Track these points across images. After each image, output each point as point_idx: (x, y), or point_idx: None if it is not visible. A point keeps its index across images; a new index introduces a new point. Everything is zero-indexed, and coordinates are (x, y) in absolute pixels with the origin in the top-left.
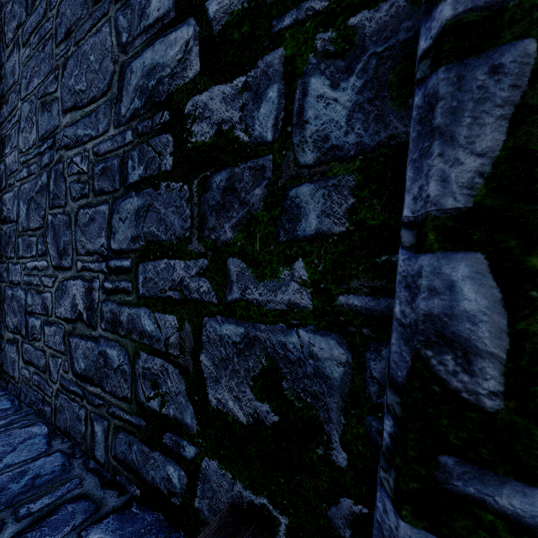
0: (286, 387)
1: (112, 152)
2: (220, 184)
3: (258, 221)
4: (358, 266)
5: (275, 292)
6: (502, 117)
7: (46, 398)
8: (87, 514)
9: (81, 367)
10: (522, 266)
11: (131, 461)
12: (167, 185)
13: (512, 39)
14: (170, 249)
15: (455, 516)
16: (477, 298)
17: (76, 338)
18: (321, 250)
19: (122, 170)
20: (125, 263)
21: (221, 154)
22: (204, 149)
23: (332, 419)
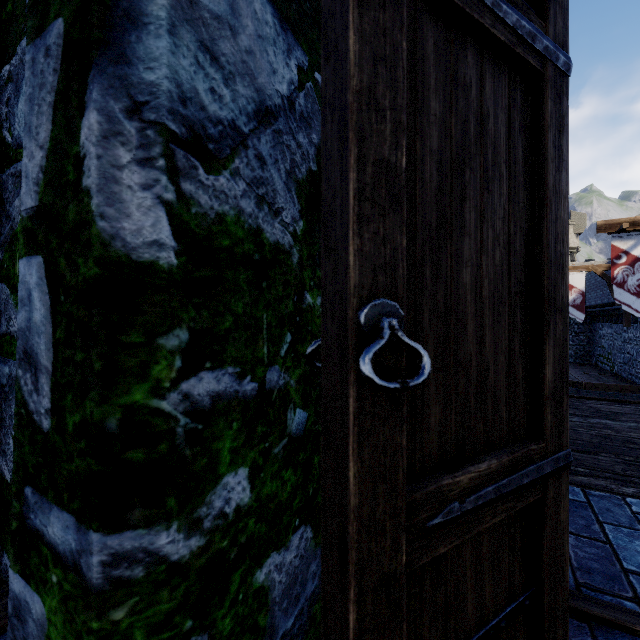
0: None
1: None
2: None
3: (17, 238)
4: None
5: None
6: (50, 104)
7: None
8: None
9: None
10: (58, 269)
11: None
12: None
13: (54, 19)
14: None
15: (31, 554)
16: (40, 306)
17: None
18: None
19: None
20: None
21: None
22: None
23: None
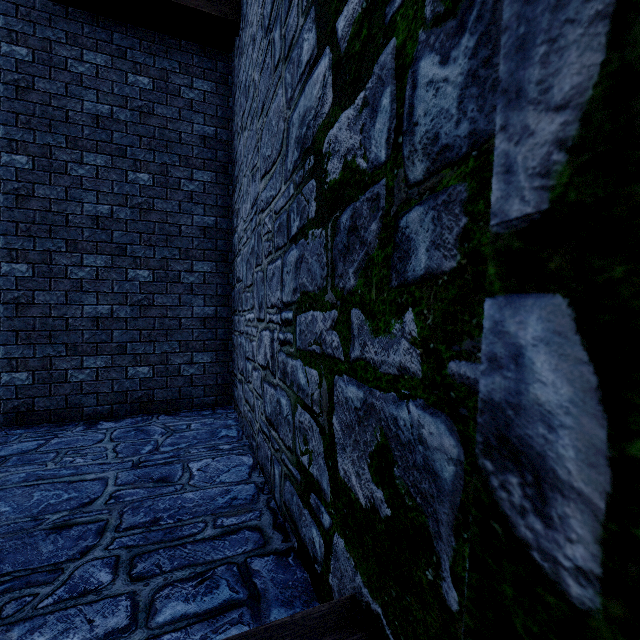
0: (397, 475)
1: (283, 208)
2: (346, 224)
3: (374, 263)
4: (471, 319)
5: (387, 351)
6: (597, 16)
7: (254, 434)
8: (256, 545)
9: (269, 412)
10: (636, 321)
11: (293, 512)
12: (312, 233)
13: None
14: (314, 300)
15: None
16: (555, 380)
17: (266, 384)
18: (430, 295)
19: (288, 224)
20: (290, 315)
21: (346, 189)
22: (335, 187)
23: (442, 535)
